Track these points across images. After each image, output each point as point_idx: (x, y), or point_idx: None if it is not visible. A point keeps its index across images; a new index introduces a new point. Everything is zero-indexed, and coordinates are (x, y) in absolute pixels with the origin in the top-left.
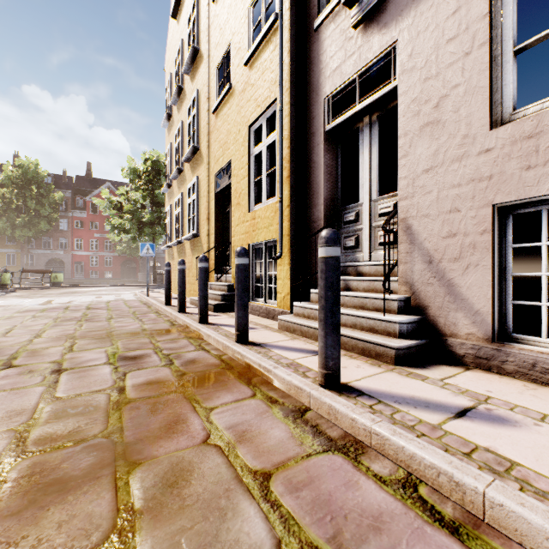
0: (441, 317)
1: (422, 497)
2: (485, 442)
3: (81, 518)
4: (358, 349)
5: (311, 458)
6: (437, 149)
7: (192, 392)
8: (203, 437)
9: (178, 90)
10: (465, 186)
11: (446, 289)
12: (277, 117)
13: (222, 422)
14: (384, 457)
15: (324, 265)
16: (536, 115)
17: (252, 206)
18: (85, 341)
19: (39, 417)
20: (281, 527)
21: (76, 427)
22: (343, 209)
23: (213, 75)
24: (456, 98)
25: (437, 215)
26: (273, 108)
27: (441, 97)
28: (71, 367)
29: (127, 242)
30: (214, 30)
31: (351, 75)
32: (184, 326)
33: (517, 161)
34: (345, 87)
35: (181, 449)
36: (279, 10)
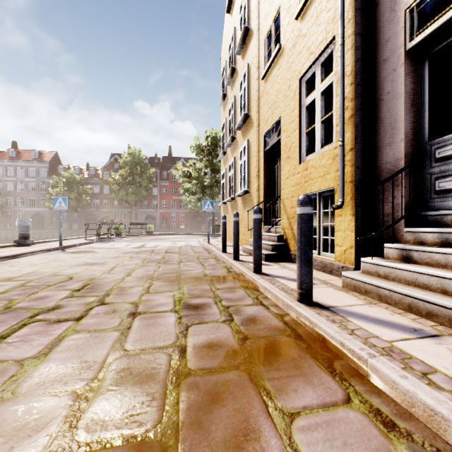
0: None
1: None
2: None
3: None
4: None
5: None
6: None
7: (259, 372)
8: None
9: (232, 71)
10: None
11: None
12: (335, 55)
13: None
14: None
15: None
16: None
17: (303, 157)
18: (159, 283)
19: (103, 377)
20: None
21: (131, 407)
22: (433, 143)
23: (262, 45)
24: None
25: None
26: (329, 49)
27: None
28: (144, 311)
29: (194, 202)
30: (263, 3)
31: None
32: (239, 274)
33: None
34: None
35: None
36: None
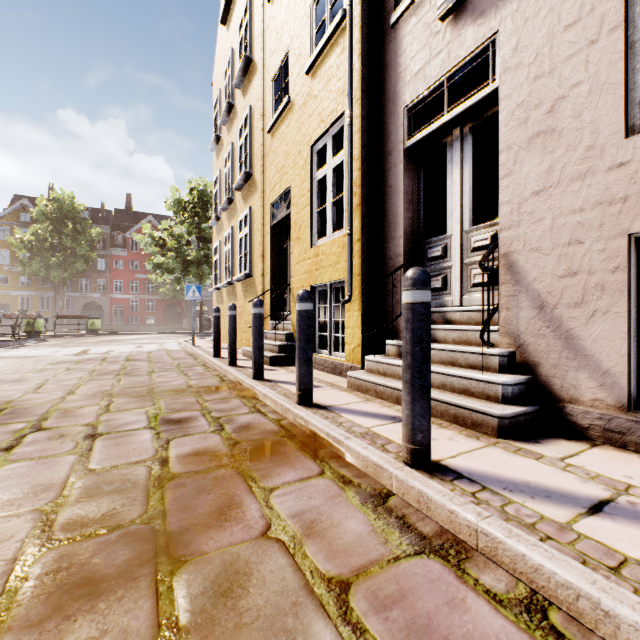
0: (556, 378)
1: (555, 627)
2: (637, 551)
3: (115, 635)
4: (449, 416)
5: (400, 563)
6: (552, 165)
7: (247, 467)
8: (262, 528)
9: (228, 107)
10: (589, 211)
11: (563, 342)
12: (345, 133)
13: (285, 508)
14: (496, 565)
15: (411, 313)
16: None
17: (315, 240)
18: (123, 400)
19: (69, 494)
20: None
21: (111, 509)
22: (426, 243)
23: (268, 87)
24: (578, 99)
25: (550, 249)
26: (340, 123)
27: (556, 99)
28: (107, 431)
29: (171, 283)
30: (270, 35)
31: (437, 79)
32: (235, 382)
33: None
34: (429, 93)
35: (235, 544)
36: (347, 5)
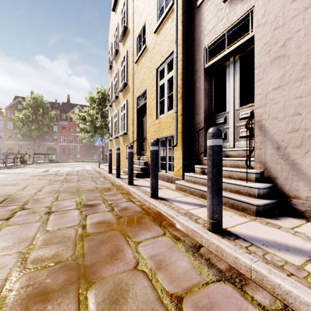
0: (286, 185)
1: None
2: None
3: None
4: (229, 204)
5: (209, 286)
6: (284, 74)
7: (126, 230)
8: (134, 264)
9: (116, 51)
10: (305, 97)
11: (290, 166)
12: (174, 61)
13: (146, 253)
14: (263, 289)
15: (211, 151)
16: None
17: (158, 115)
18: (64, 194)
19: (36, 243)
20: None
21: (56, 252)
22: (215, 116)
23: (135, 41)
24: (298, 39)
25: (283, 117)
26: (171, 57)
27: (286, 39)
28: (56, 210)
29: (88, 137)
30: (136, 15)
31: (221, 32)
32: (119, 186)
33: None
34: (217, 40)
35: (120, 273)
36: None
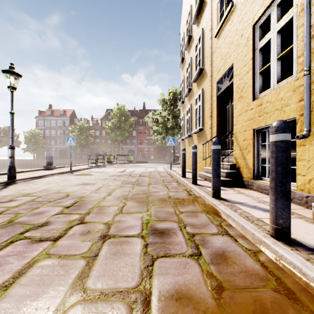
0: None
1: None
2: None
3: None
4: None
5: None
6: None
7: None
8: None
9: (188, 38)
10: None
11: None
12: None
13: None
14: None
15: None
16: None
17: (257, 94)
18: (131, 203)
19: None
20: None
21: None
22: None
23: (214, 9)
24: None
25: None
26: None
27: None
28: (114, 234)
29: (160, 140)
30: None
31: None
32: (198, 197)
33: None
34: None
35: None
36: None
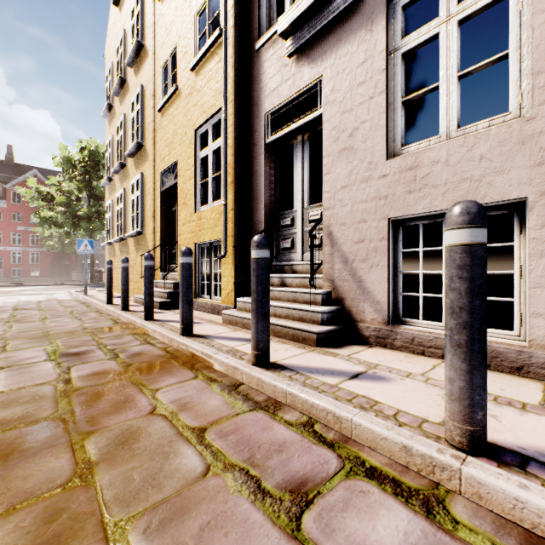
0: (354, 307)
1: (315, 430)
2: (364, 392)
3: (45, 472)
4: (289, 336)
5: (240, 416)
6: (351, 171)
7: (139, 378)
8: (150, 410)
9: (121, 81)
10: (370, 202)
11: (357, 284)
12: (222, 125)
13: (167, 398)
14: (295, 410)
15: (256, 265)
16: (414, 153)
17: (198, 206)
18: (19, 341)
19: None
20: (211, 458)
21: (26, 413)
22: (281, 214)
23: (158, 73)
24: (364, 131)
25: (351, 224)
26: (218, 116)
27: (354, 129)
28: (8, 365)
29: (58, 236)
30: (160, 28)
31: (286, 98)
32: (128, 323)
33: (403, 186)
34: (282, 107)
35: (130, 420)
36: (223, 27)
